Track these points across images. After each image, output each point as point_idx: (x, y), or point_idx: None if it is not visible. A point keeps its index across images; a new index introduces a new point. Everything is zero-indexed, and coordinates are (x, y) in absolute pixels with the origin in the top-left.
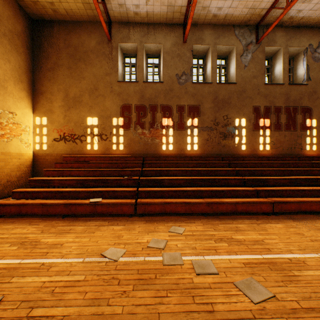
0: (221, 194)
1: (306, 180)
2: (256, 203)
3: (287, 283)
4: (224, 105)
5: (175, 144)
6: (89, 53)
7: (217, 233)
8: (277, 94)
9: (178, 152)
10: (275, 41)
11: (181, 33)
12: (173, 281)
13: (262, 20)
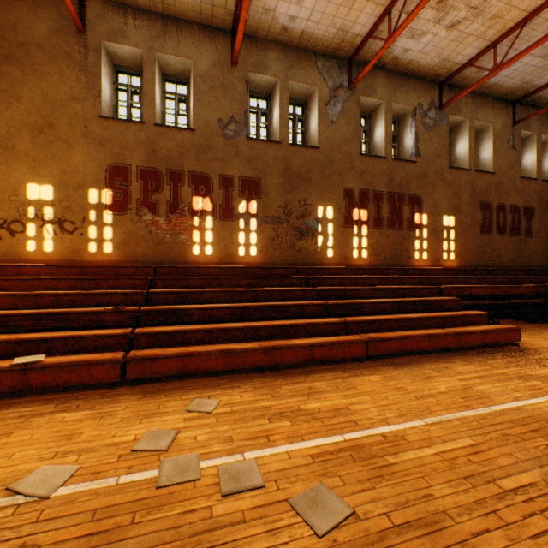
0: (290, 331)
1: (414, 303)
2: (343, 343)
3: (376, 482)
4: (301, 182)
5: (217, 244)
6: (32, 49)
7: (276, 403)
8: (378, 173)
9: (223, 259)
10: (375, 90)
11: (228, 47)
12: (170, 522)
13: (357, 54)
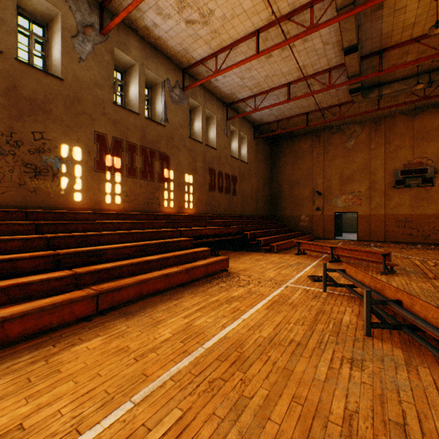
0: None
1: (158, 245)
2: (62, 305)
3: None
4: (37, 111)
5: None
6: None
7: None
8: (132, 126)
9: None
10: (129, 48)
11: None
12: None
13: (109, 1)
